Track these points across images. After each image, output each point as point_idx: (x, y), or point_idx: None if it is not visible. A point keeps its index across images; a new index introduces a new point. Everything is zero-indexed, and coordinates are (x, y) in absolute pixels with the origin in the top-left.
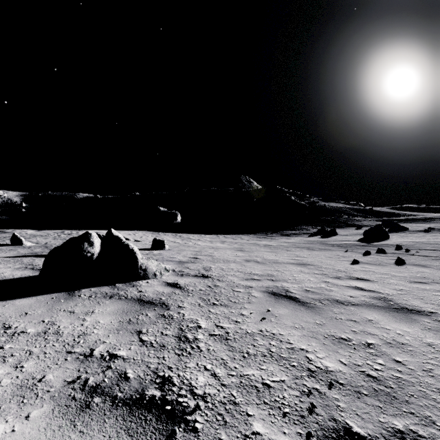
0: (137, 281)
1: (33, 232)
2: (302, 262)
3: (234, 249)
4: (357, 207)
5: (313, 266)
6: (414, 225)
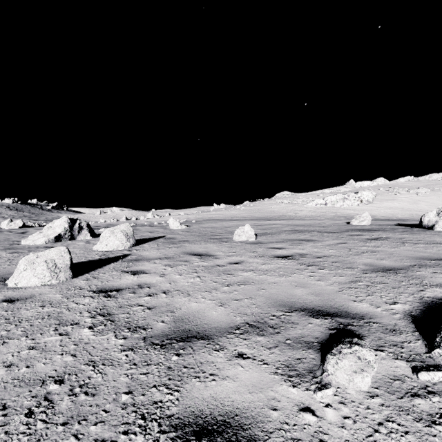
0: None
1: None
2: None
3: None
4: None
5: None
6: None
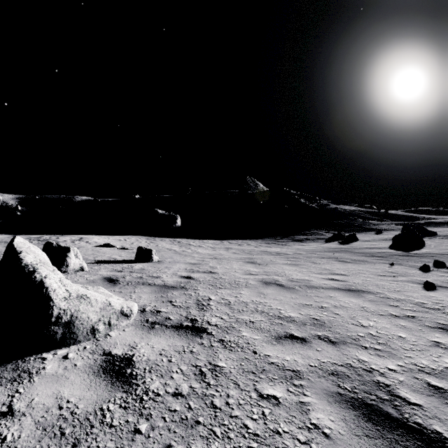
0: (43, 353)
1: (0, 238)
2: (348, 285)
3: (242, 260)
4: (371, 210)
5: (373, 295)
6: (440, 229)
